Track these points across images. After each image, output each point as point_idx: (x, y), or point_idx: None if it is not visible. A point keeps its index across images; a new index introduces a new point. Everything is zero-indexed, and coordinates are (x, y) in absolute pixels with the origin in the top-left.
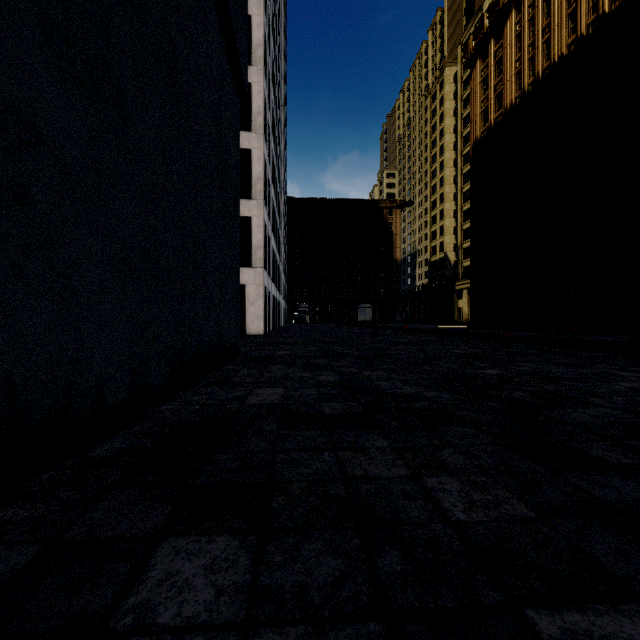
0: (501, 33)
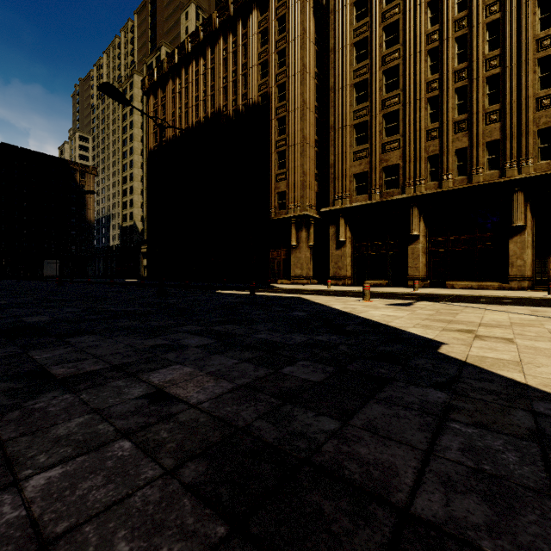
0: (165, 88)
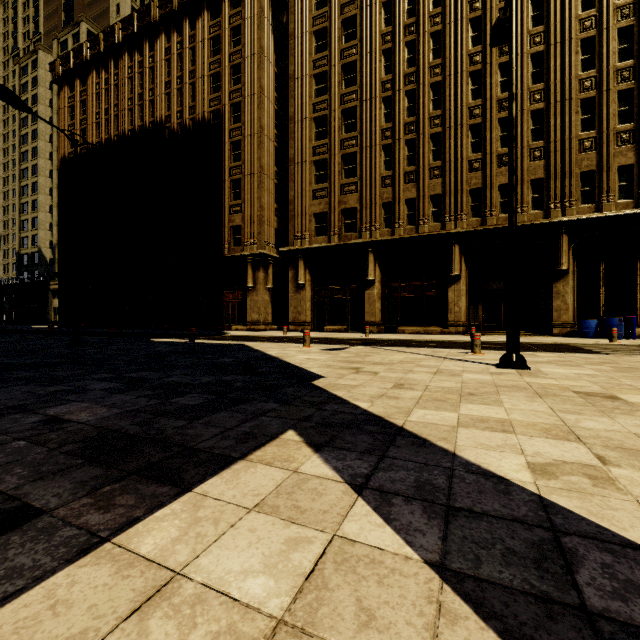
0: (86, 80)
